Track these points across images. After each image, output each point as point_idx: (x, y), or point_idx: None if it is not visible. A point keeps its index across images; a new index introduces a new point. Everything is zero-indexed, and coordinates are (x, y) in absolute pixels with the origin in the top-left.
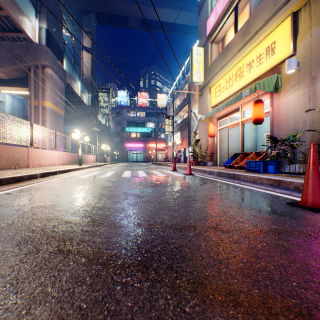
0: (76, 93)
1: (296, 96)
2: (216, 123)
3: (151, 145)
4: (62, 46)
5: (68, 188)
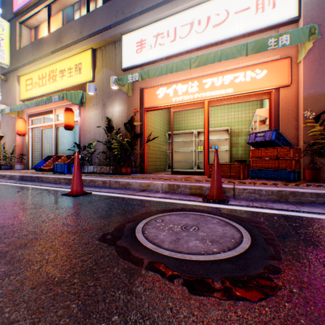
0: None
1: (96, 113)
2: (29, 120)
3: None
4: None
5: None
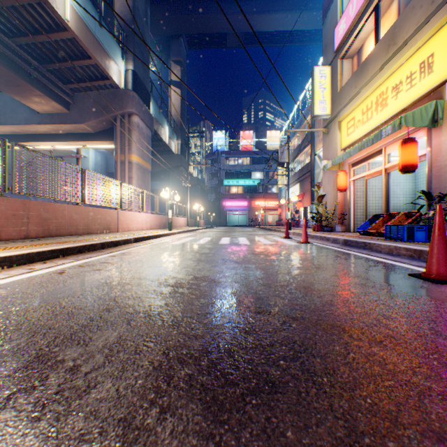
0: (163, 140)
1: None
2: (349, 171)
3: (258, 203)
4: (149, 86)
5: (165, 253)
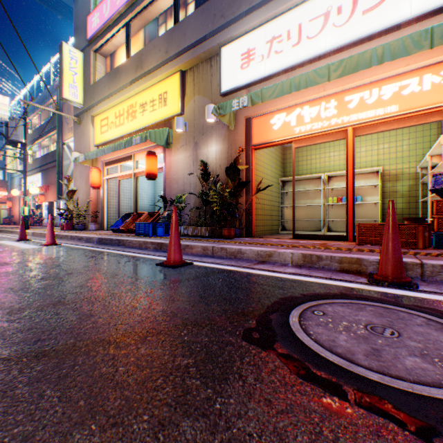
0: None
1: (185, 157)
2: (104, 169)
3: None
4: None
5: None
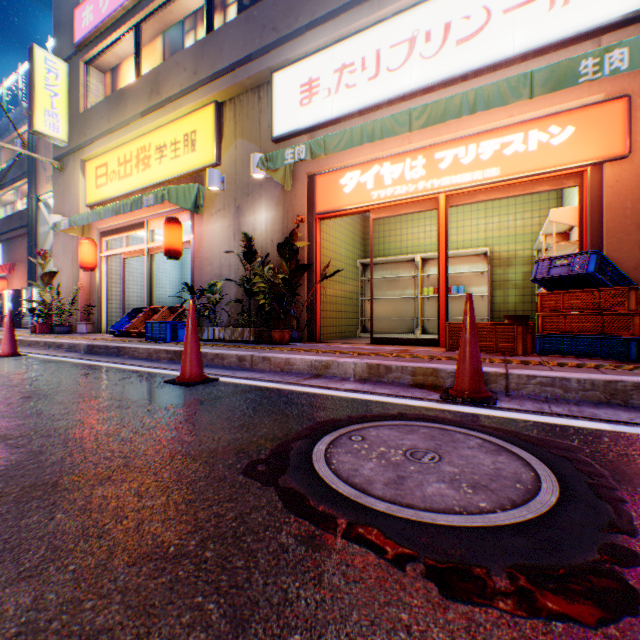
0: None
1: (222, 227)
2: (101, 242)
3: None
4: None
5: None
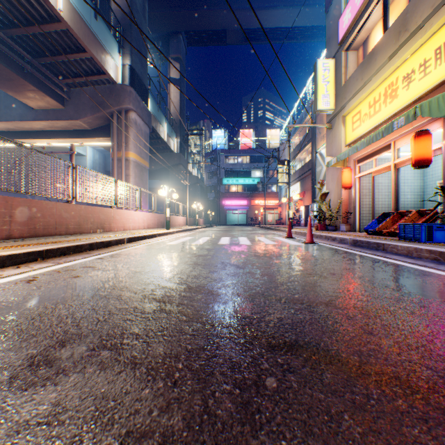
0: (162, 138)
1: None
2: (354, 168)
3: (258, 201)
4: (147, 82)
5: (158, 255)
